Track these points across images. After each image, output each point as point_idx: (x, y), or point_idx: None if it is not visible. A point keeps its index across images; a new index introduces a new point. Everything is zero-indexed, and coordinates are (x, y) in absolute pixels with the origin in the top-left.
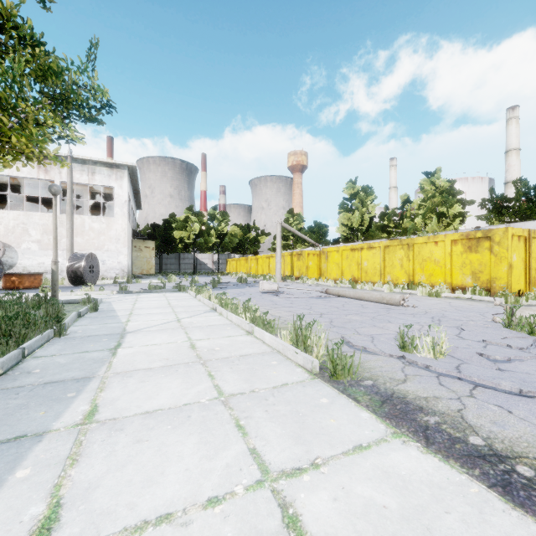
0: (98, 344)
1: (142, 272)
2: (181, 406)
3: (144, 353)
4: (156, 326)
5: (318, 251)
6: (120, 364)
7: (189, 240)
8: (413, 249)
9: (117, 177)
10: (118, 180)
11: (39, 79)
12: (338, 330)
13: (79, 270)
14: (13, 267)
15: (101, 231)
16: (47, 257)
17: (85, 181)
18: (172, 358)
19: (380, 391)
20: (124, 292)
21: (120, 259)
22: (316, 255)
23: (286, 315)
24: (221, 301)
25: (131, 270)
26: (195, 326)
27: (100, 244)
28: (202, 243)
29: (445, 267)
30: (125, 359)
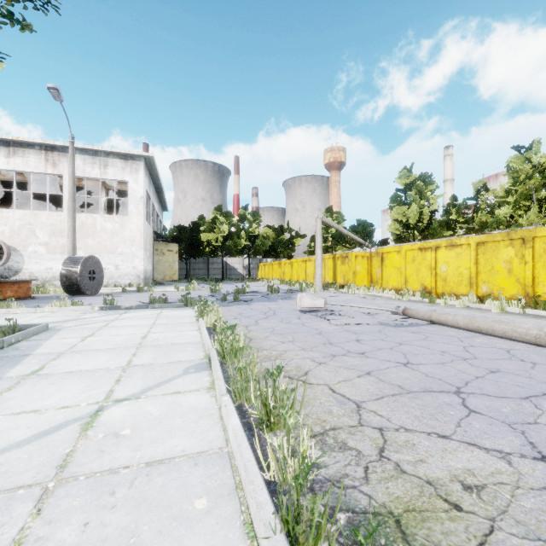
0: None
1: (165, 278)
2: None
3: None
4: None
5: (368, 253)
6: None
7: (217, 243)
8: (533, 245)
9: (132, 170)
10: (133, 173)
11: None
12: None
13: (75, 276)
14: (19, 273)
15: (114, 232)
16: (55, 261)
17: (97, 175)
18: None
19: None
20: (109, 308)
21: (135, 263)
22: (365, 258)
23: (370, 394)
24: (223, 345)
25: (151, 275)
26: (102, 467)
27: (113, 247)
28: (231, 246)
29: None
30: None
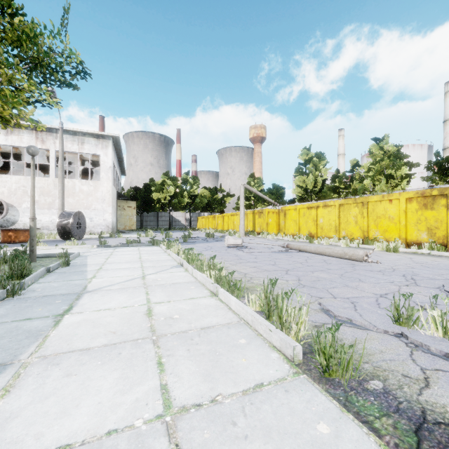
0: (47, 308)
1: (125, 228)
2: (101, 438)
3: (91, 323)
4: (118, 283)
5: (277, 210)
6: (55, 341)
7: (165, 201)
8: (367, 206)
9: (103, 147)
10: (104, 149)
11: (15, 44)
12: (309, 291)
13: (68, 226)
14: (15, 224)
15: (89, 193)
16: (43, 215)
17: (76, 150)
18: (120, 332)
19: (402, 406)
20: (103, 246)
21: (105, 216)
22: (275, 213)
23: (252, 271)
24: (188, 257)
25: (115, 226)
26: (158, 284)
27: (88, 204)
28: (176, 203)
29: (400, 223)
30: (65, 332)
